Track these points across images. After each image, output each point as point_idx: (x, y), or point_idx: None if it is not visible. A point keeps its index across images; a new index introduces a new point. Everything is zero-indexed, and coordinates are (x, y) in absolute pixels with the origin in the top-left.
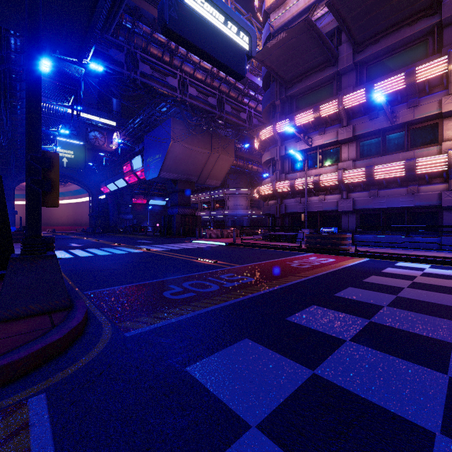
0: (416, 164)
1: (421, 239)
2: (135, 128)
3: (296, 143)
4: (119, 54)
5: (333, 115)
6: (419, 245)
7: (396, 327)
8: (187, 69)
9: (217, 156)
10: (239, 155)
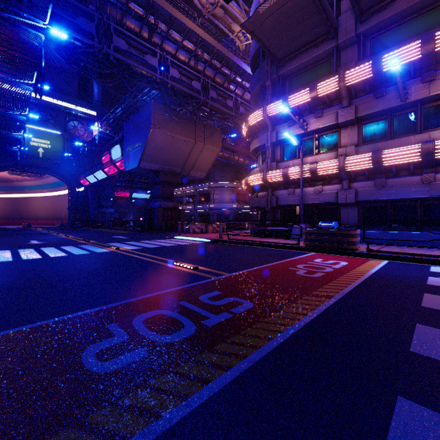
0: (435, 147)
1: (439, 235)
2: (116, 118)
3: (289, 128)
4: (89, 24)
5: (332, 94)
6: (435, 242)
7: None
8: (168, 48)
9: (201, 146)
10: (225, 146)
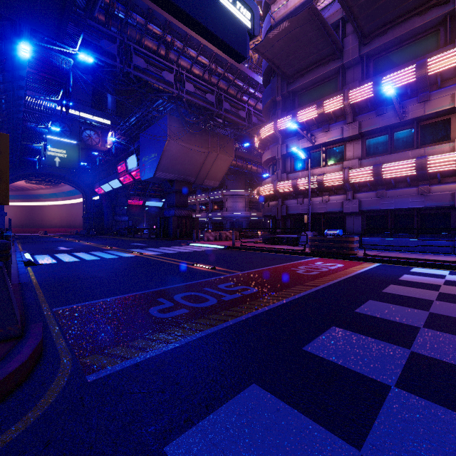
0: (427, 162)
1: (433, 242)
2: (130, 127)
3: (299, 141)
4: (111, 46)
5: (338, 111)
6: (430, 248)
7: (448, 361)
8: (184, 64)
9: (215, 155)
10: (238, 155)
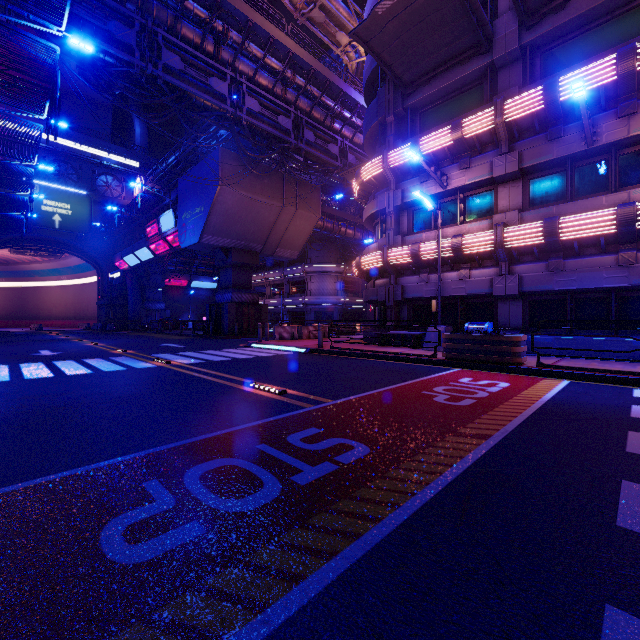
0: (638, 211)
1: None
2: (168, 171)
3: (422, 185)
4: (126, 31)
5: (485, 135)
6: (638, 353)
7: None
8: (244, 68)
9: (292, 212)
10: (327, 212)
